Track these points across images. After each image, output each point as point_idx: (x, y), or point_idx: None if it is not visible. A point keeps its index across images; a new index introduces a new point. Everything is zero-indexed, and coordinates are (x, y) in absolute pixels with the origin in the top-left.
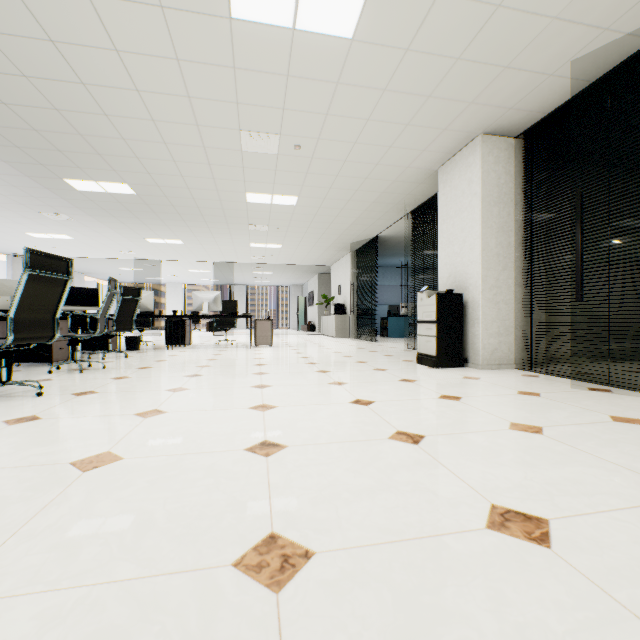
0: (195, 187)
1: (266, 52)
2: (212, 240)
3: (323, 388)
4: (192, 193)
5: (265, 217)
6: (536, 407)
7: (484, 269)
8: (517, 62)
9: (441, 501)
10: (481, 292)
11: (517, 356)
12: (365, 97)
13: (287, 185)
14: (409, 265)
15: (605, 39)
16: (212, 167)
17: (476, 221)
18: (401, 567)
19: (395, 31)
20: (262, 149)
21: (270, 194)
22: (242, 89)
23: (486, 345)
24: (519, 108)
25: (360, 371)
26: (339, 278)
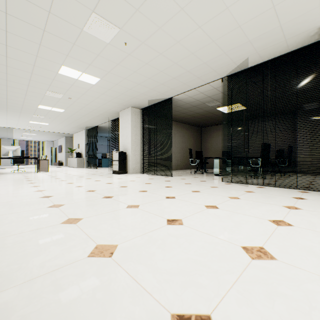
0: (11, 99)
1: (67, 80)
2: (5, 117)
3: (85, 179)
4: (8, 100)
5: (45, 113)
6: (137, 178)
7: (132, 145)
8: (136, 97)
9: (114, 186)
10: (131, 152)
11: (140, 170)
12: (97, 94)
13: (61, 106)
14: (111, 136)
15: (153, 98)
16: (27, 95)
17: (130, 131)
18: (108, 189)
19: (106, 86)
20: (55, 96)
21: (52, 107)
22: (54, 83)
23: (132, 167)
24: (139, 104)
25: (94, 176)
26: (78, 140)
